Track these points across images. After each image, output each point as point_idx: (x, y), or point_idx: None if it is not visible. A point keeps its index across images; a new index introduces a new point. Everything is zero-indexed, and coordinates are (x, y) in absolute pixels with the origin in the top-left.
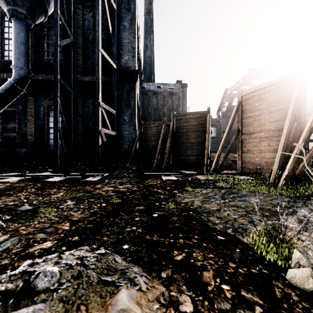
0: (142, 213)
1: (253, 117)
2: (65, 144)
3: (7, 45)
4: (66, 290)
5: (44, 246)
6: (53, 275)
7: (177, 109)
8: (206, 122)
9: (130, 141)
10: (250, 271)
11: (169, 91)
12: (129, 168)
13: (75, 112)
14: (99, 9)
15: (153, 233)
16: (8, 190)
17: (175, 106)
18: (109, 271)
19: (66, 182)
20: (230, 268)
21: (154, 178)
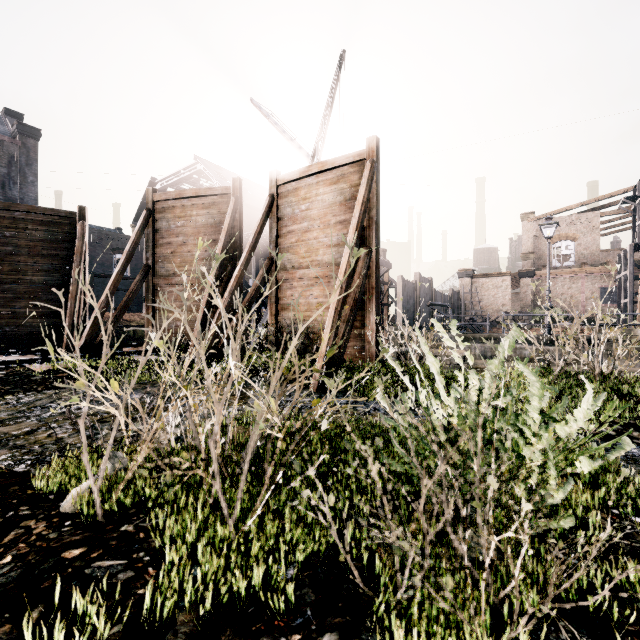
0: None
1: (173, 245)
2: None
3: None
4: None
5: None
6: None
7: (5, 189)
8: (75, 237)
9: None
10: None
11: None
12: None
13: None
14: None
15: None
16: None
17: None
18: None
19: None
20: None
21: None
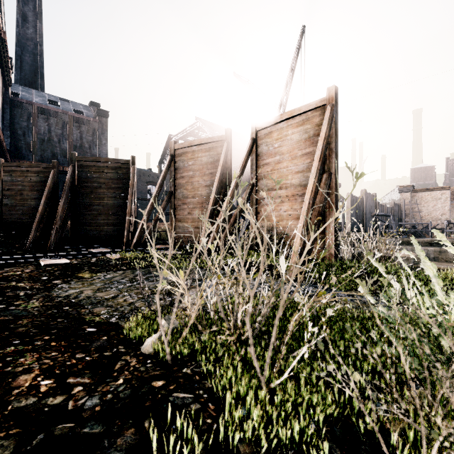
0: None
1: (186, 177)
2: None
3: None
4: None
5: None
6: None
7: (91, 149)
8: (129, 176)
9: None
10: (101, 355)
11: (74, 115)
12: None
13: None
14: None
15: None
16: None
17: (87, 144)
18: None
19: None
20: (74, 360)
21: (21, 265)
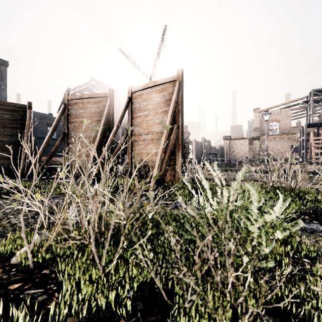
0: None
1: (78, 122)
2: None
3: None
4: None
5: None
6: None
7: None
8: (26, 118)
9: None
10: None
11: None
12: None
13: None
14: None
15: None
16: None
17: None
18: None
19: None
20: None
21: None
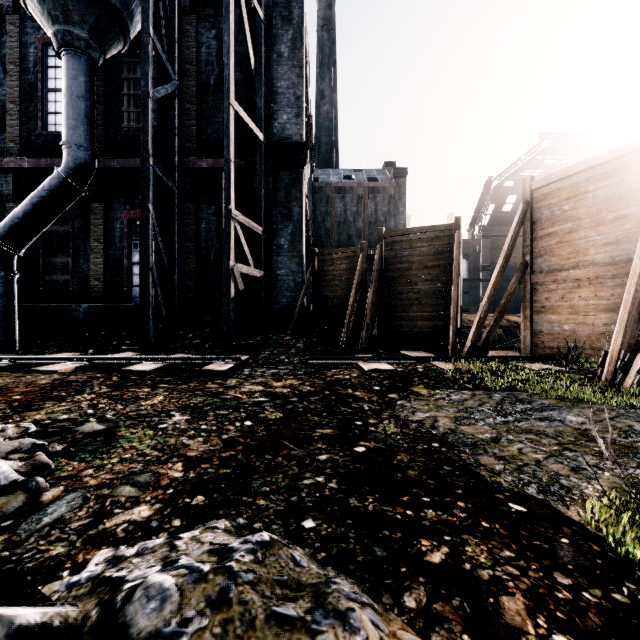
0: (330, 444)
1: (557, 235)
2: (162, 296)
3: (52, 102)
4: (198, 639)
5: (136, 516)
6: (164, 597)
7: (386, 223)
8: (451, 247)
9: (292, 289)
10: (610, 597)
11: (369, 184)
12: (290, 346)
13: (182, 231)
14: (229, 20)
15: (363, 491)
16: (56, 390)
17: (382, 217)
18: (286, 588)
19: (166, 372)
20: (561, 588)
21: (343, 367)
